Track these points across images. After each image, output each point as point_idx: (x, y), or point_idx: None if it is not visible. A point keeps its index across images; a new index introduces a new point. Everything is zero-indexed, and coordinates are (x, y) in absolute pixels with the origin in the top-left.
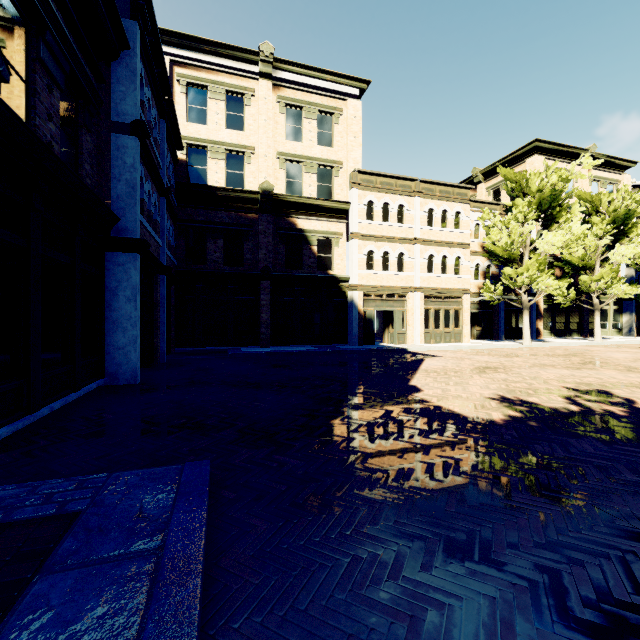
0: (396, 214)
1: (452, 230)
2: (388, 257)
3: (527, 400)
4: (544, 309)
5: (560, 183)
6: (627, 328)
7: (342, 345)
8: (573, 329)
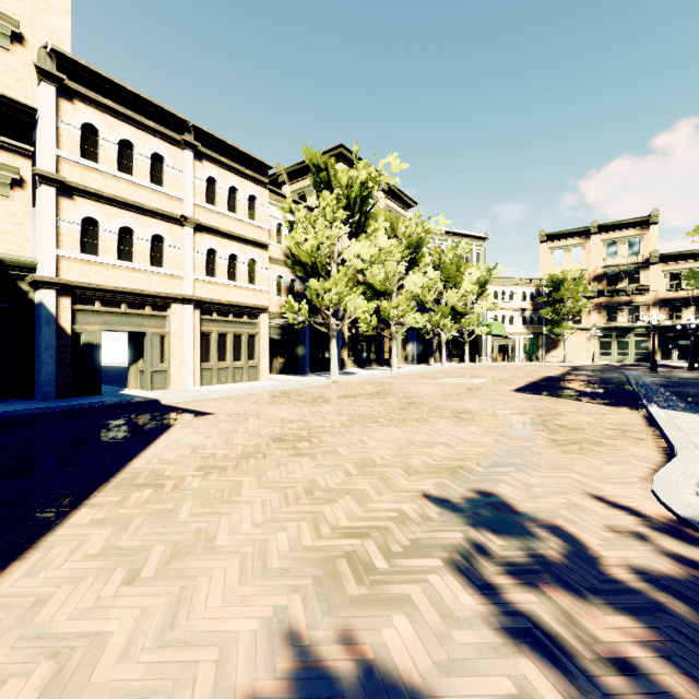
0: (148, 167)
1: (245, 219)
2: (132, 238)
3: (388, 665)
4: (349, 337)
5: (369, 183)
6: (411, 357)
7: (17, 401)
8: (373, 359)
